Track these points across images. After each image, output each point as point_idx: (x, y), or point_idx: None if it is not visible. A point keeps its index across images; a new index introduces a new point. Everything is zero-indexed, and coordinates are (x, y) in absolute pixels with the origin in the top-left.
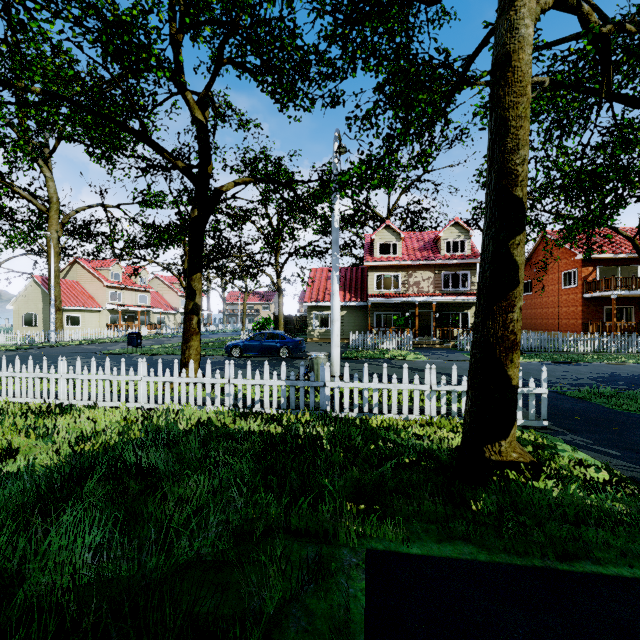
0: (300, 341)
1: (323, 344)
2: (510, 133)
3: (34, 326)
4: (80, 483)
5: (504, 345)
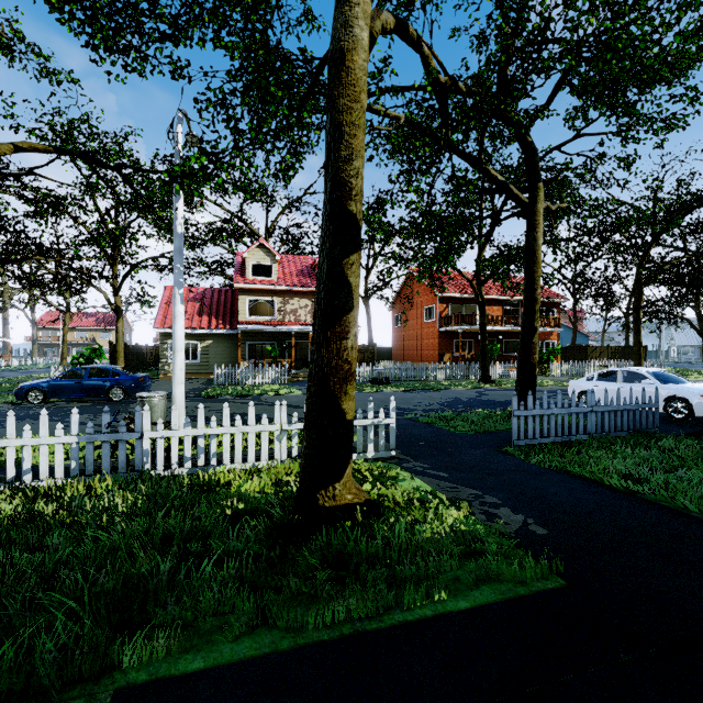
0: (142, 378)
1: None
2: (344, 140)
3: None
4: None
5: (338, 376)
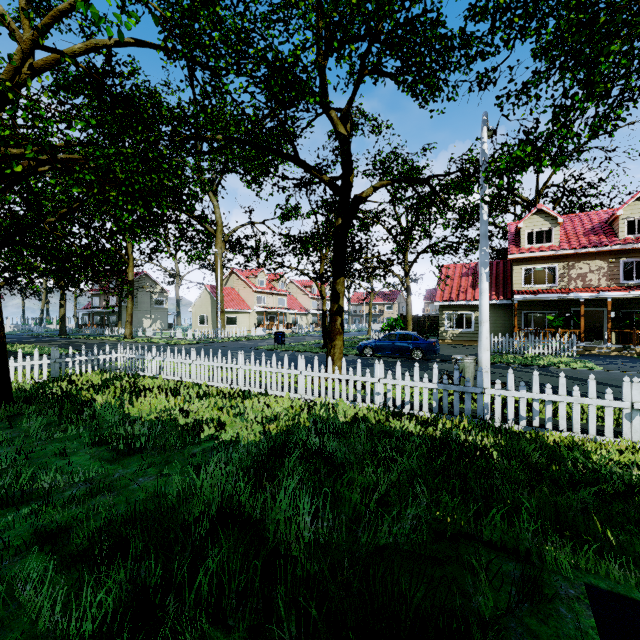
0: (434, 343)
1: (457, 346)
2: None
3: (206, 325)
4: (280, 457)
5: None
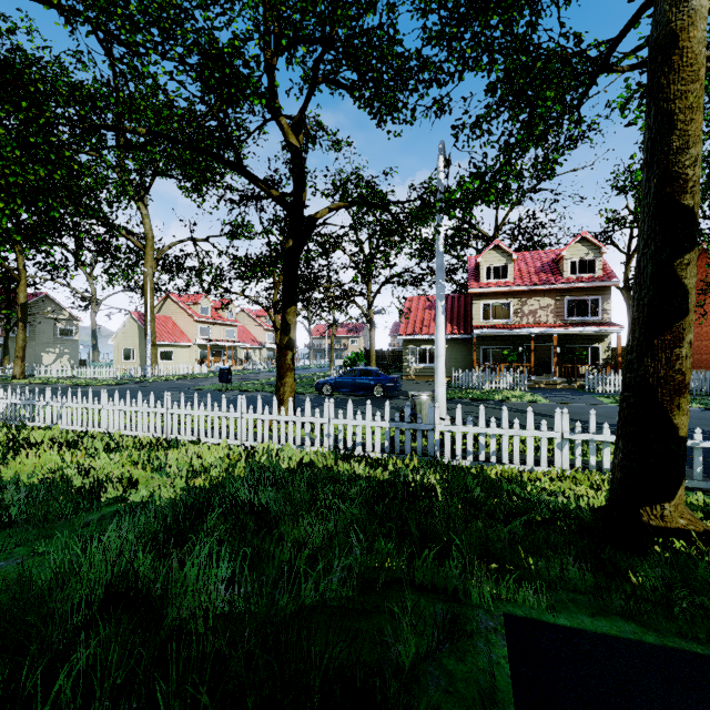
0: (396, 379)
1: (420, 382)
2: (676, 129)
3: (132, 361)
4: (200, 517)
5: (668, 387)
